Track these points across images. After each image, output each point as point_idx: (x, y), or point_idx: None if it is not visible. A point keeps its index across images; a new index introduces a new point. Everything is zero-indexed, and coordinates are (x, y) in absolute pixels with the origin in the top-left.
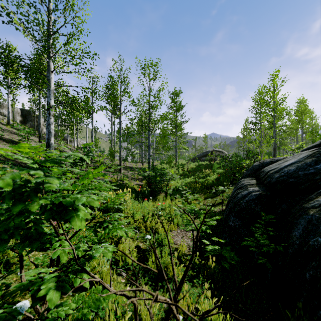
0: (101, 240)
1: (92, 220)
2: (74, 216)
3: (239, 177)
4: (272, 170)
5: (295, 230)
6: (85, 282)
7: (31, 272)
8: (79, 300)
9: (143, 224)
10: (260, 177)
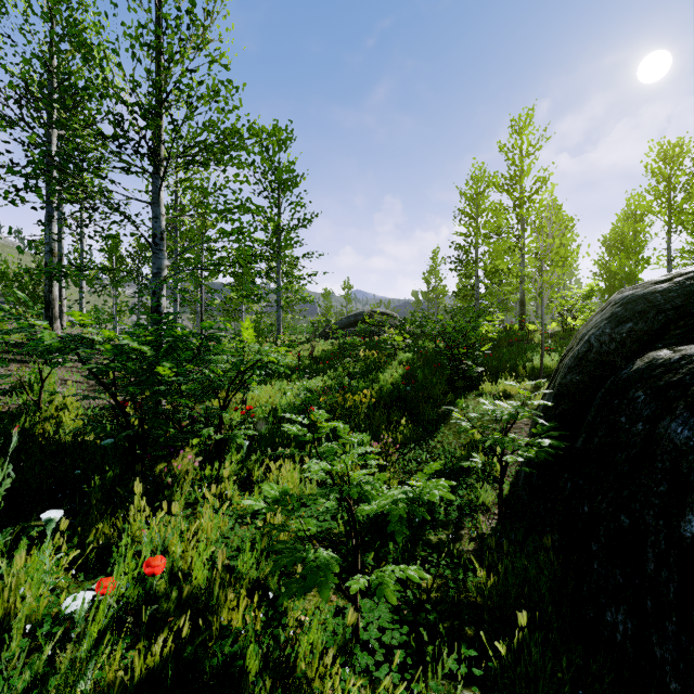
0: None
1: None
2: None
3: (478, 368)
4: None
5: None
6: None
7: None
8: None
9: None
10: None
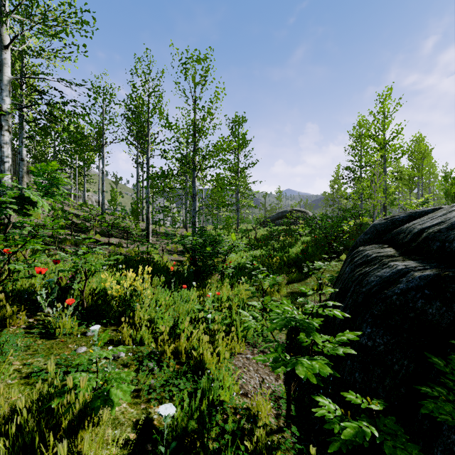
0: None
1: None
2: None
3: (339, 247)
4: (432, 227)
5: None
6: None
7: None
8: None
9: (170, 346)
10: (400, 242)
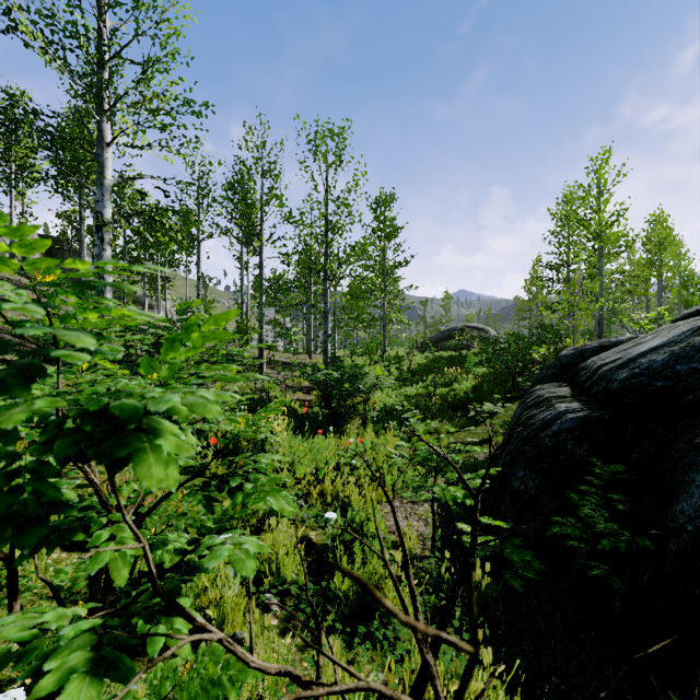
0: (224, 523)
1: (198, 471)
2: (147, 451)
3: (526, 383)
4: (609, 364)
5: (682, 499)
6: (178, 647)
7: (11, 621)
8: (167, 681)
9: (315, 488)
10: (579, 380)
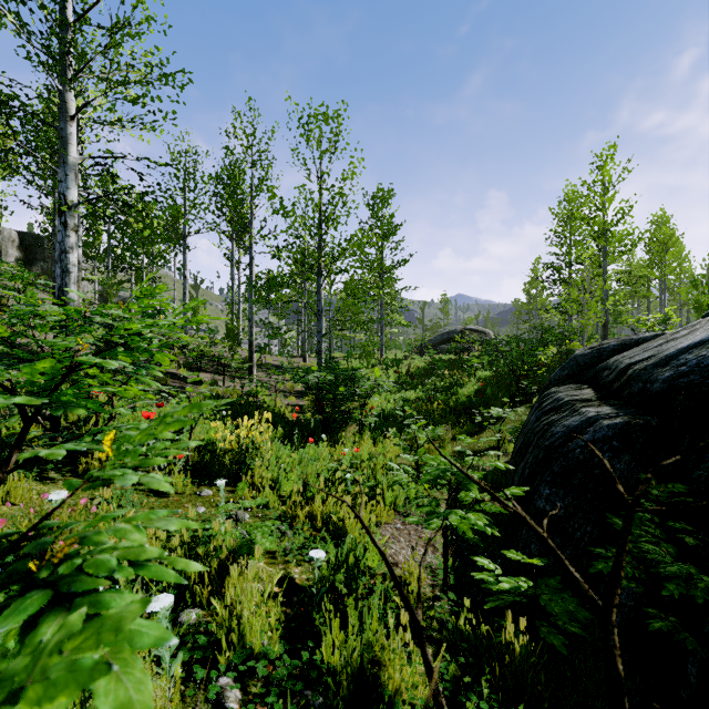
0: None
1: None
2: None
3: (532, 387)
4: (640, 362)
5: None
6: None
7: None
8: None
9: (302, 510)
10: (603, 382)
